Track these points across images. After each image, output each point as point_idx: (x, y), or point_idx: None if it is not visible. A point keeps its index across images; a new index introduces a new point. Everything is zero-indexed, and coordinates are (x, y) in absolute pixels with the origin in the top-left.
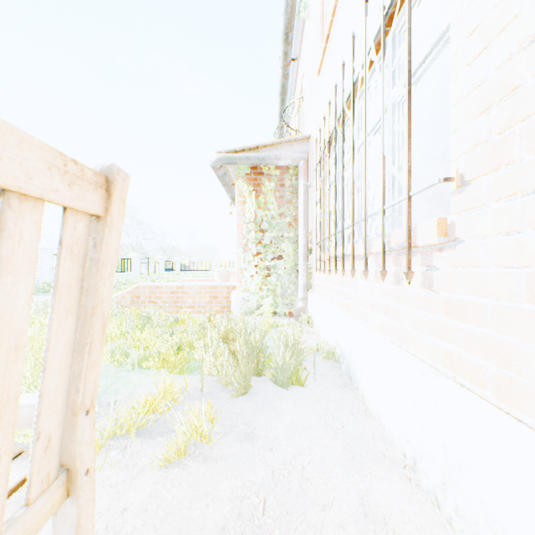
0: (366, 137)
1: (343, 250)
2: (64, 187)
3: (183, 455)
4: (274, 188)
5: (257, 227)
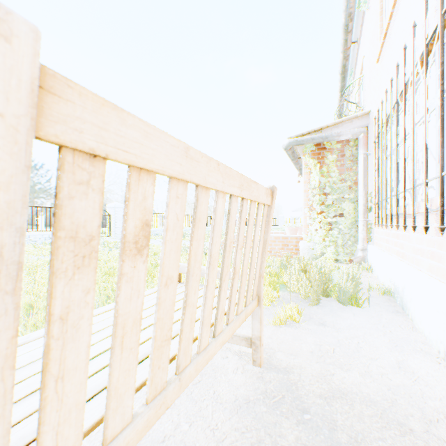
0: (414, 127)
1: (396, 210)
2: (266, 198)
3: (284, 323)
4: (335, 159)
5: (320, 192)
